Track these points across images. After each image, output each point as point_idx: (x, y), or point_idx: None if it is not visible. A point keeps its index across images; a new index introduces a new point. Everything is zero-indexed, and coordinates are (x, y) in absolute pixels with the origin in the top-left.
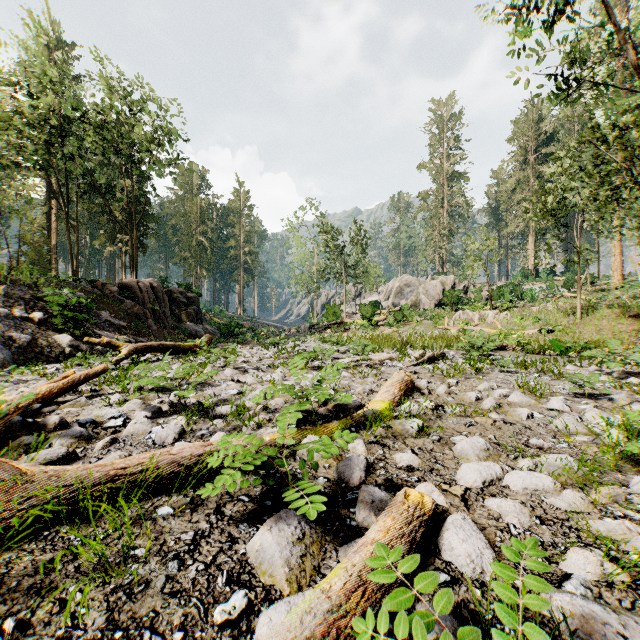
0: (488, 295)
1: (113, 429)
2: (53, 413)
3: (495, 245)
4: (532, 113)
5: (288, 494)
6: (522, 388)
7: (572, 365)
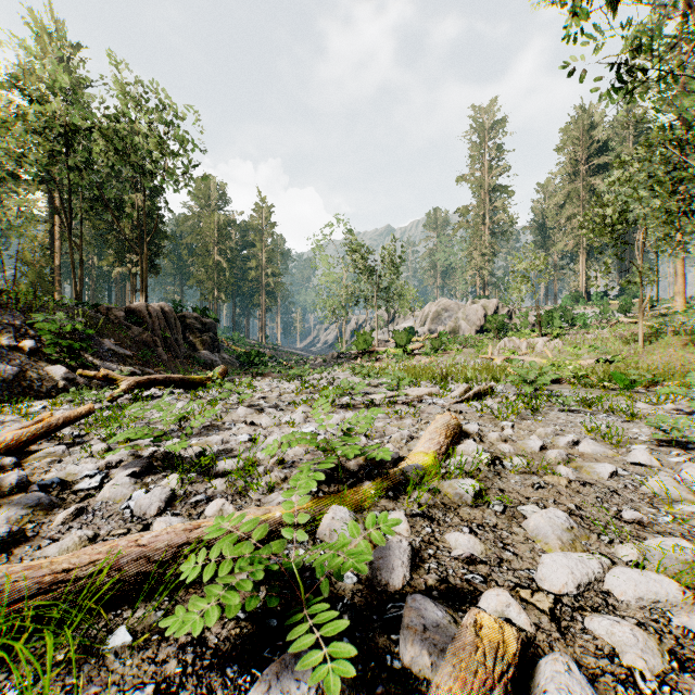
0: (535, 320)
1: (85, 492)
2: (18, 468)
3: (545, 265)
4: (583, 120)
5: (297, 634)
6: (591, 433)
7: (643, 403)
